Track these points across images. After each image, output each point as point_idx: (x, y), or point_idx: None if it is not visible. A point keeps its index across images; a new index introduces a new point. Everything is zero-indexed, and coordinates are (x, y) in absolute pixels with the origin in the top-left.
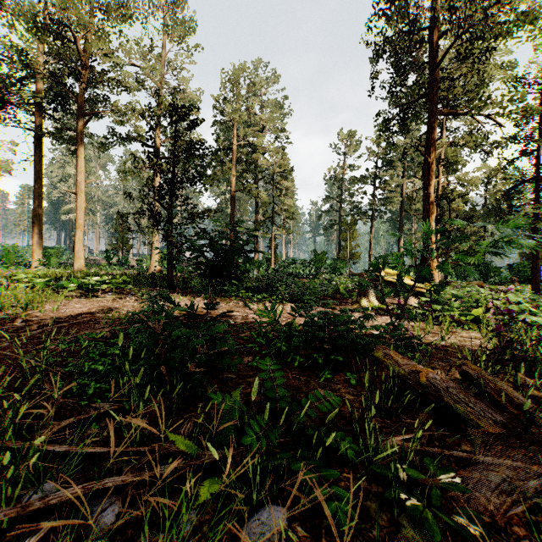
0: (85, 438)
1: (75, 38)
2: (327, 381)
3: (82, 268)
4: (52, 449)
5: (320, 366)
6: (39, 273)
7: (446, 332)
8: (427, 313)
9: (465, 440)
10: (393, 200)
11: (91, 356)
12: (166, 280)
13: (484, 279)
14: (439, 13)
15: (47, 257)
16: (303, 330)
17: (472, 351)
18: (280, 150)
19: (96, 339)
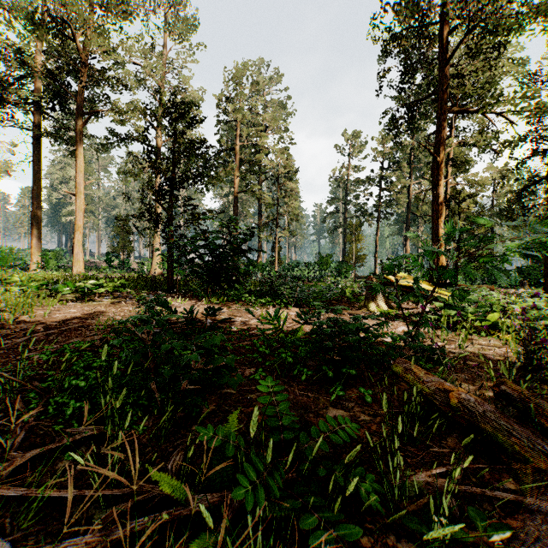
0: (54, 473)
1: (74, 35)
2: (338, 398)
3: (81, 271)
4: (7, 493)
5: (330, 379)
6: (35, 276)
7: (464, 340)
8: (442, 319)
9: (506, 475)
10: (399, 201)
11: (75, 368)
12: (166, 284)
13: (493, 283)
14: (448, 7)
15: (46, 259)
16: (309, 337)
17: (494, 361)
18: (284, 150)
19: (84, 348)
